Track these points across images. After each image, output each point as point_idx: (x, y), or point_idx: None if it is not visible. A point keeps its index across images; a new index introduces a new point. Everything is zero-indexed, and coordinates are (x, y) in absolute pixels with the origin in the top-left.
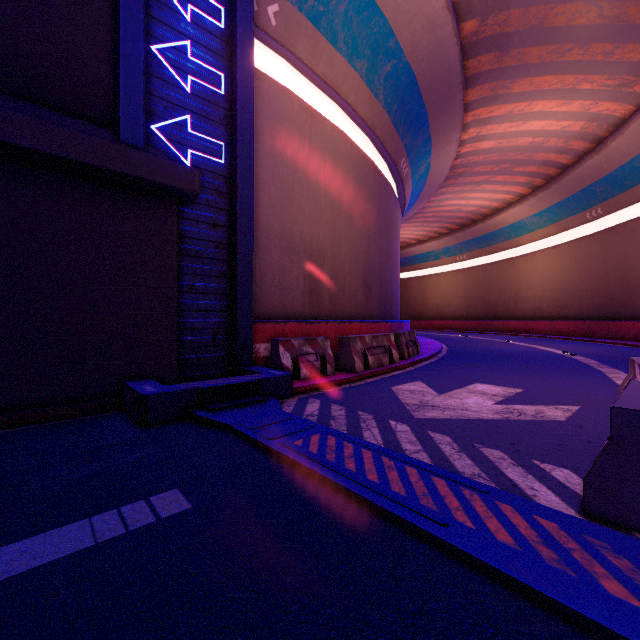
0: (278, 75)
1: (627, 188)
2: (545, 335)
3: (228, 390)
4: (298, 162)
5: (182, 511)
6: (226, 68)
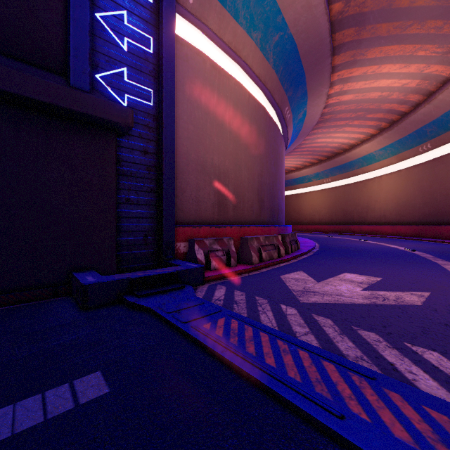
0: (194, 42)
1: (449, 129)
2: (388, 236)
3: (153, 279)
4: (209, 107)
5: (99, 396)
6: (154, 33)
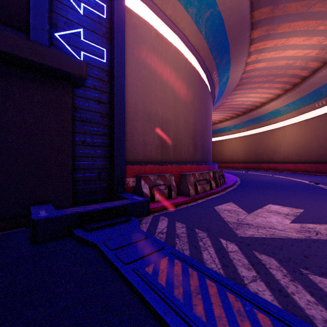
0: (142, 14)
1: None
2: (291, 171)
3: (102, 213)
4: (154, 67)
5: None
6: (107, 1)
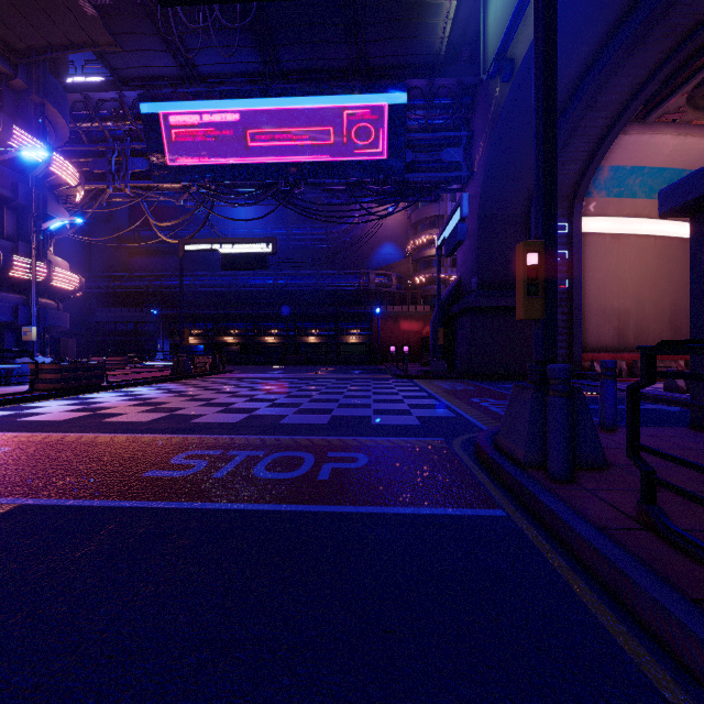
0: (596, 225)
1: None
2: None
3: None
4: (609, 267)
5: None
6: (568, 248)
